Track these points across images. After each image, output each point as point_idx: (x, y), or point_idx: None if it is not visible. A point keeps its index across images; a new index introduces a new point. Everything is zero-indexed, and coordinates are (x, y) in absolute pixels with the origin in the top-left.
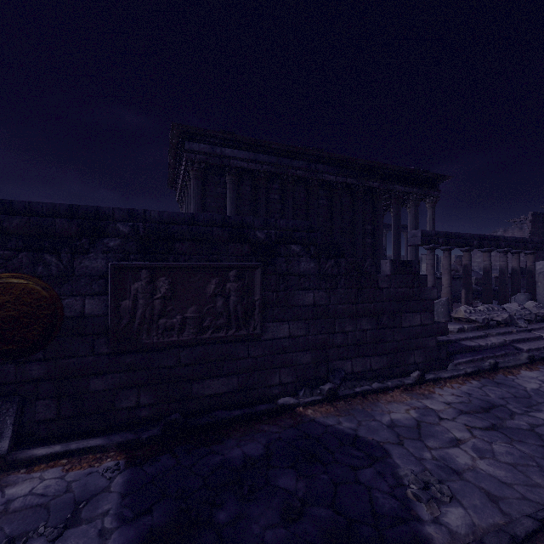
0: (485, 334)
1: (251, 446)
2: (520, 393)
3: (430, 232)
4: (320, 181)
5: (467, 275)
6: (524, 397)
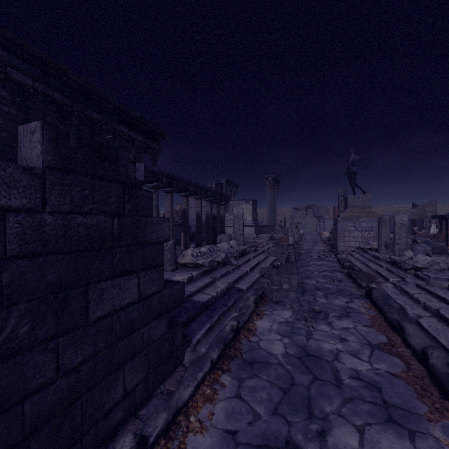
0: (213, 279)
1: None
2: (281, 375)
3: (154, 168)
4: (1, 74)
5: (185, 219)
6: (289, 384)
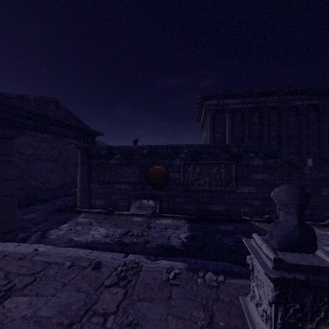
0: None
1: (228, 227)
2: None
3: None
4: (289, 106)
5: None
6: None
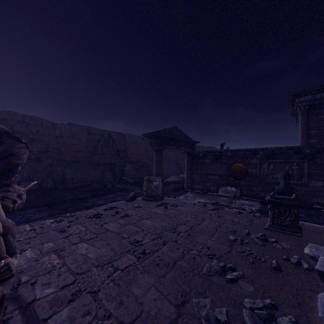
0: None
1: None
2: None
3: None
4: None
5: None
6: None
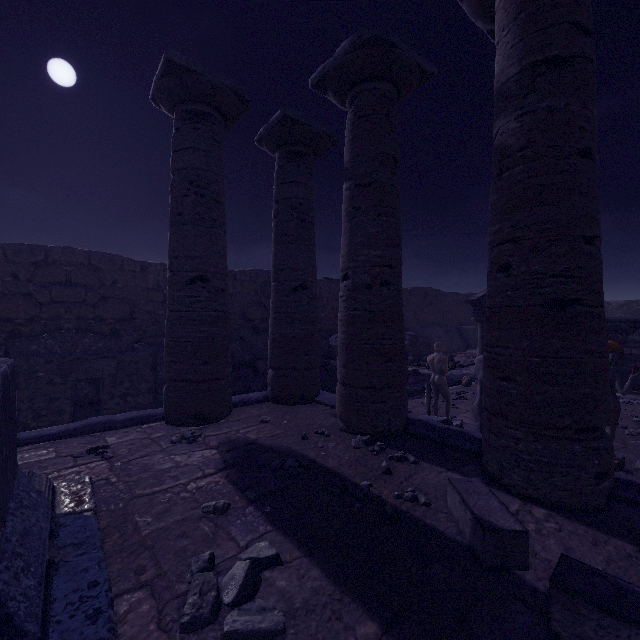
0: None
1: None
2: None
3: None
4: None
5: None
6: None
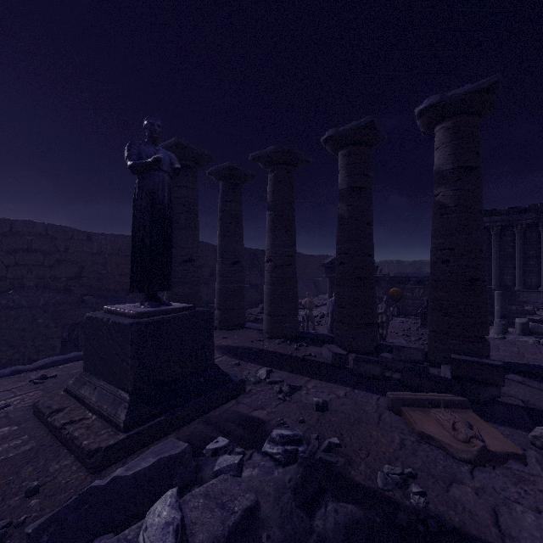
0: None
1: None
2: None
3: None
4: None
5: None
6: None
